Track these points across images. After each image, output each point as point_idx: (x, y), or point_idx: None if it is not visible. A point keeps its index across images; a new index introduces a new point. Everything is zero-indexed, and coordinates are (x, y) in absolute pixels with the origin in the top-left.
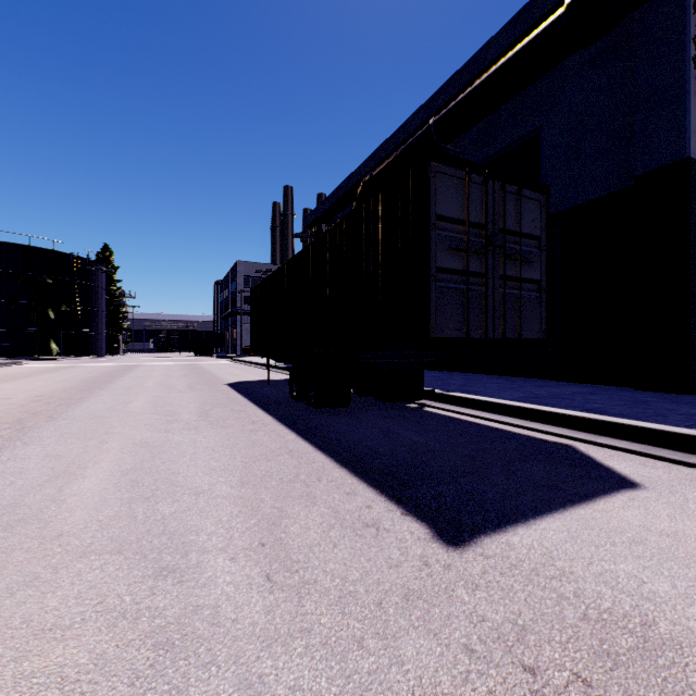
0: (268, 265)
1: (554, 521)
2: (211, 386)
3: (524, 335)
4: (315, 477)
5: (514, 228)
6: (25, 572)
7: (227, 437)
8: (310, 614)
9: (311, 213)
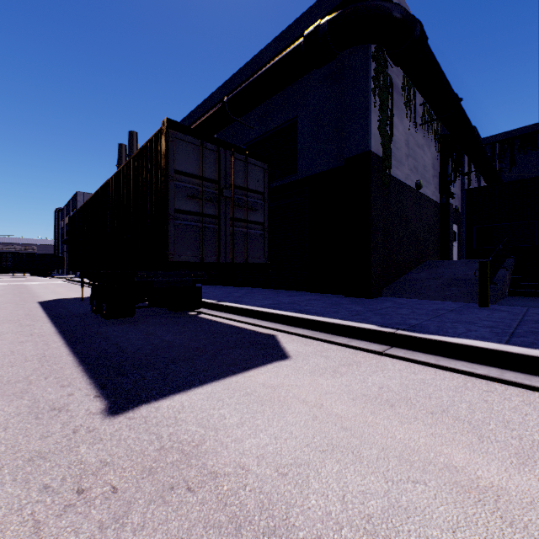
0: None
1: (208, 387)
2: (19, 304)
3: (251, 260)
4: (45, 376)
5: (243, 185)
6: None
7: None
8: None
9: None
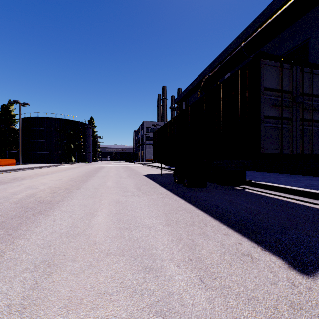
0: (156, 122)
1: None
2: (137, 176)
3: (314, 151)
4: (203, 224)
5: (308, 92)
6: (85, 260)
7: (152, 200)
8: (235, 308)
9: (178, 97)
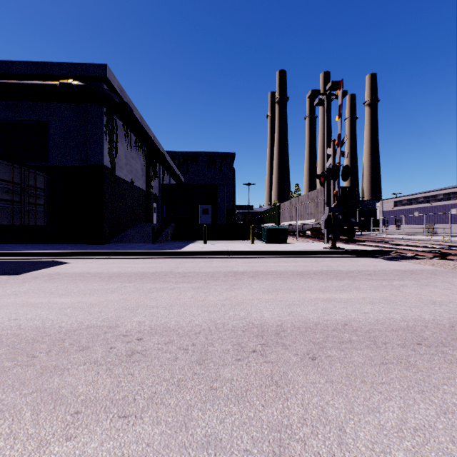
0: None
1: (44, 269)
2: None
3: (38, 224)
4: None
5: (34, 185)
6: None
7: None
8: None
9: None
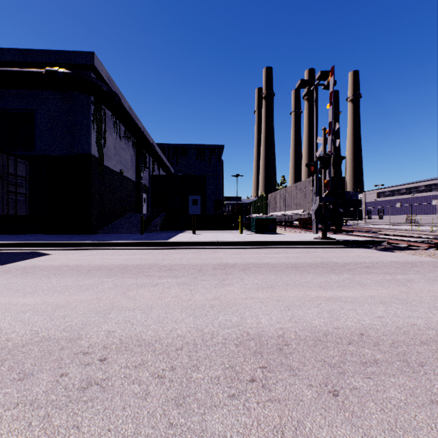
0: None
1: (21, 262)
2: None
3: (19, 214)
4: None
5: (14, 173)
6: None
7: None
8: None
9: None
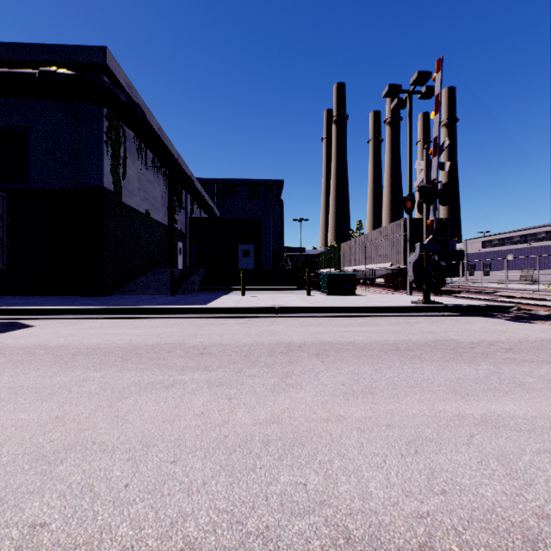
0: None
1: None
2: None
3: None
4: None
5: None
6: None
7: None
8: None
9: None
